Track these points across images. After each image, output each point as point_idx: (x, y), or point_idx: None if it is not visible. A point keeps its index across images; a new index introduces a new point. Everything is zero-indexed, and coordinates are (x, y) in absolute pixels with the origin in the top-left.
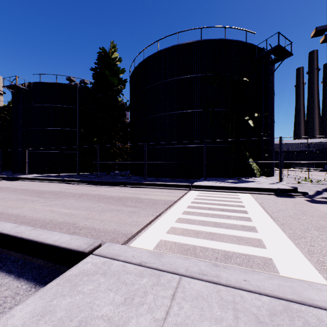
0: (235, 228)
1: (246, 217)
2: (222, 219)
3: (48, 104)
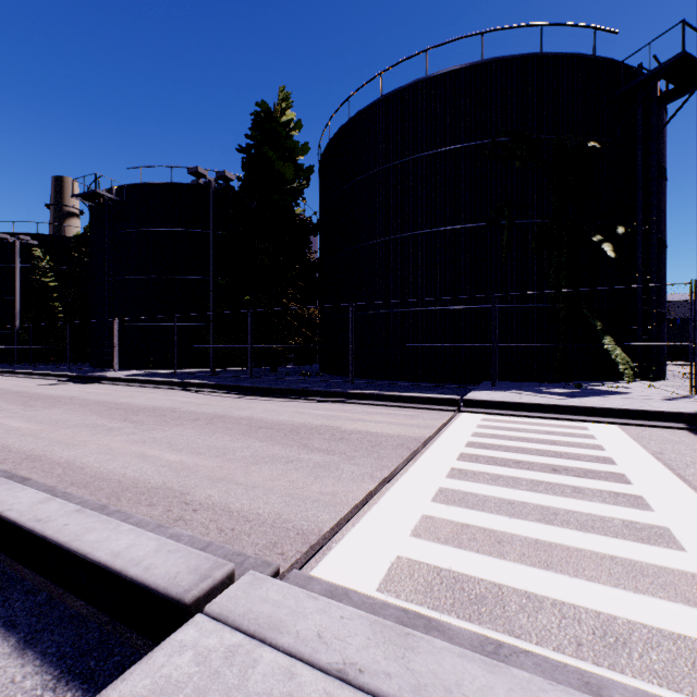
0: (607, 529)
1: (628, 495)
2: (560, 498)
3: (156, 229)
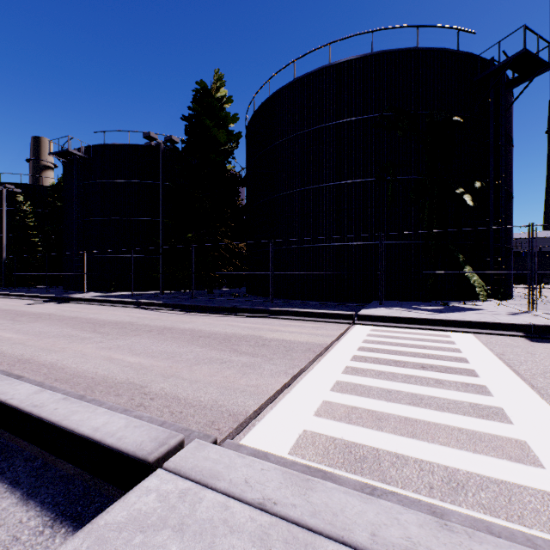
0: (458, 409)
1: (475, 385)
2: (425, 387)
3: (117, 180)
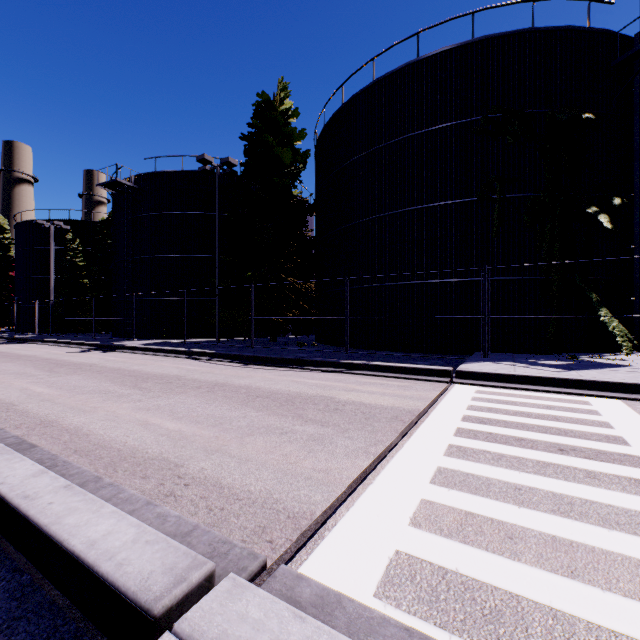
0: (635, 526)
1: None
2: (572, 484)
3: (169, 212)
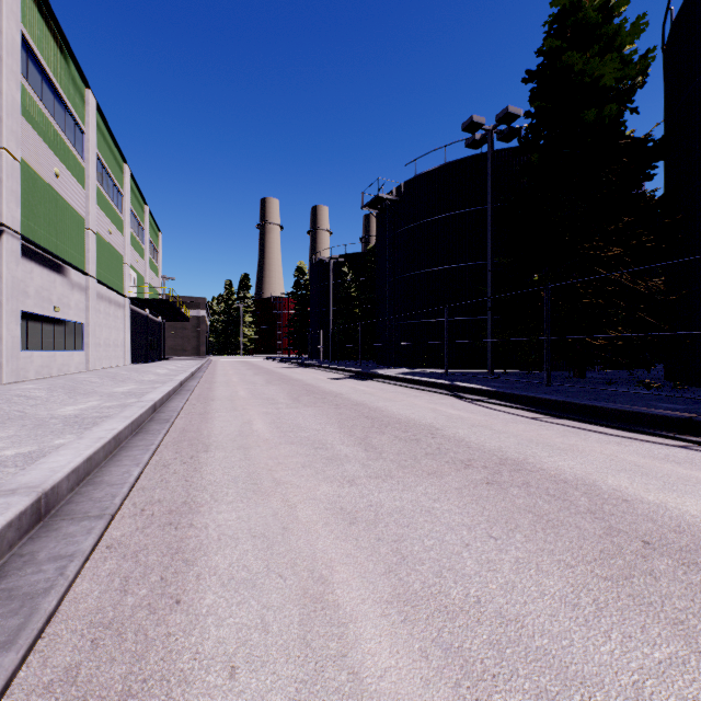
0: None
1: None
2: None
3: (430, 219)
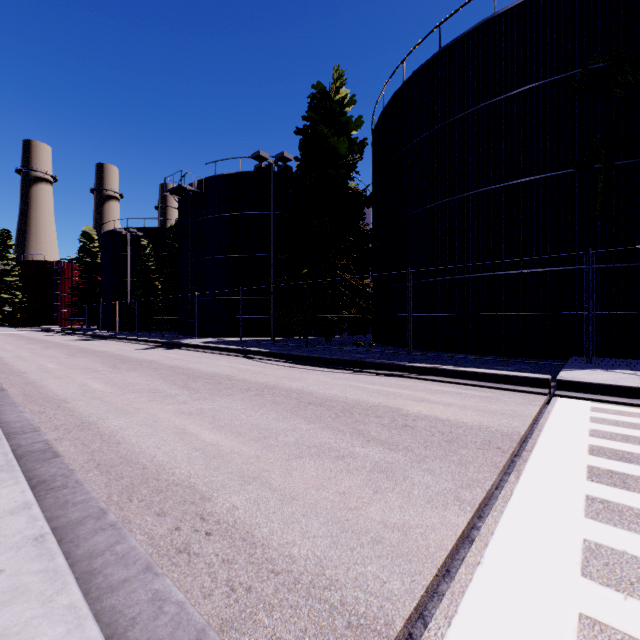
0: None
1: None
2: None
3: (228, 214)
